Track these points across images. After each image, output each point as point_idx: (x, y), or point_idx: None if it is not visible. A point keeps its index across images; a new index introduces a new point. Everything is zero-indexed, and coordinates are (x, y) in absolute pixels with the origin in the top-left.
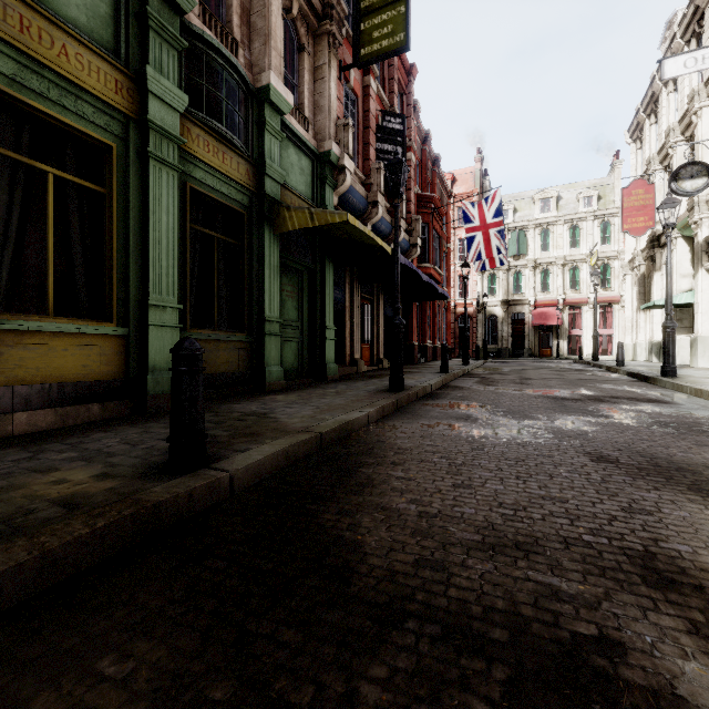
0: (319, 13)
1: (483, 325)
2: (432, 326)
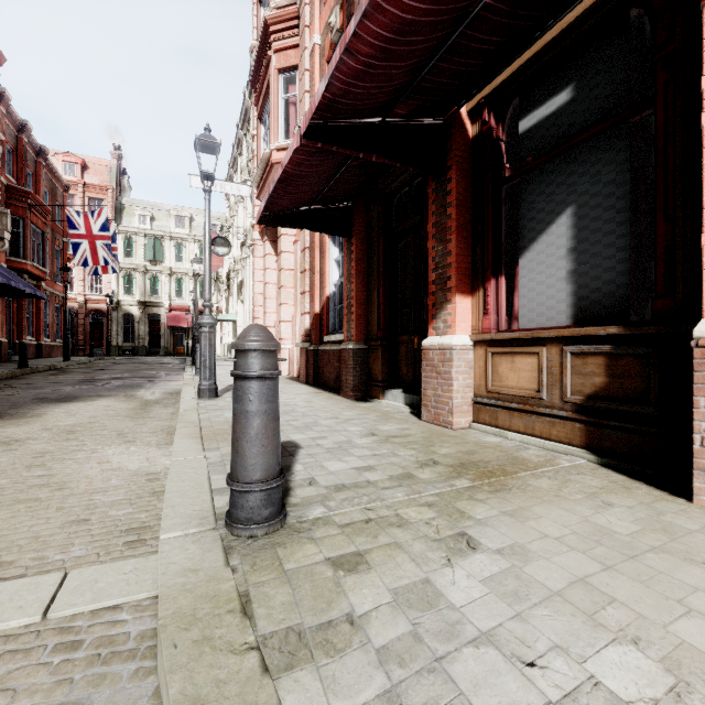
0: None
1: (119, 323)
2: (37, 322)
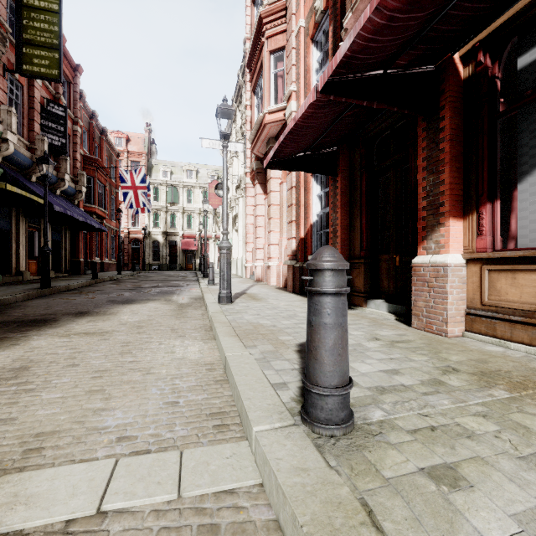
0: None
1: (150, 247)
2: (100, 247)
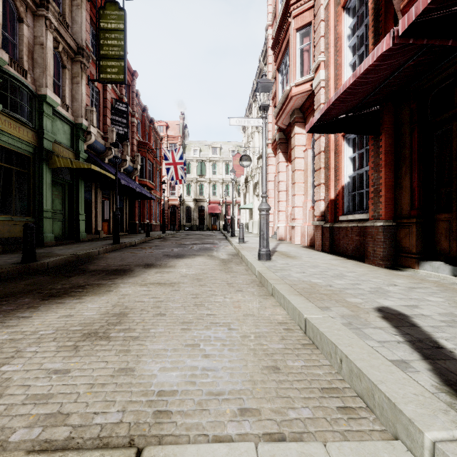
0: (75, 51)
1: (184, 212)
2: (149, 212)
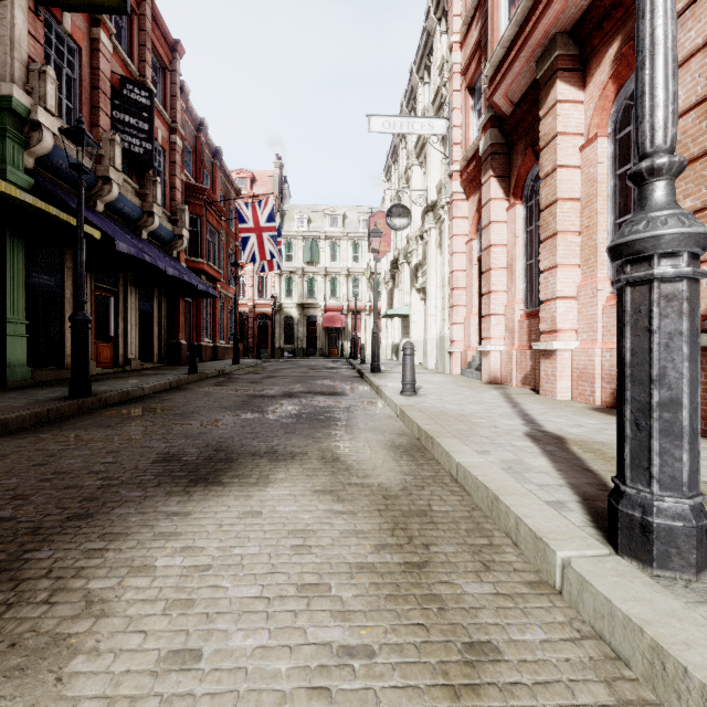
0: None
1: (281, 325)
2: (213, 324)
